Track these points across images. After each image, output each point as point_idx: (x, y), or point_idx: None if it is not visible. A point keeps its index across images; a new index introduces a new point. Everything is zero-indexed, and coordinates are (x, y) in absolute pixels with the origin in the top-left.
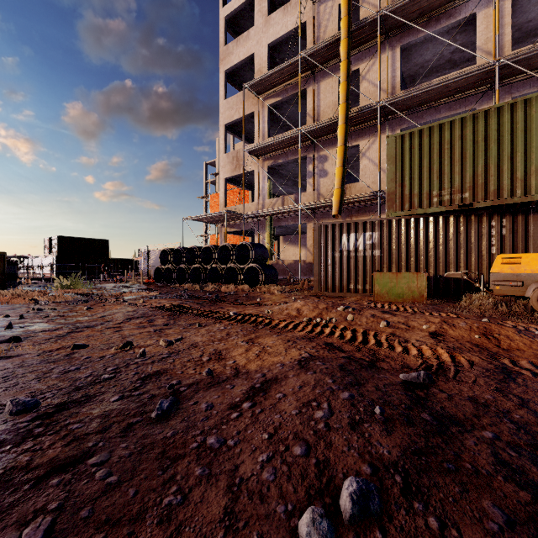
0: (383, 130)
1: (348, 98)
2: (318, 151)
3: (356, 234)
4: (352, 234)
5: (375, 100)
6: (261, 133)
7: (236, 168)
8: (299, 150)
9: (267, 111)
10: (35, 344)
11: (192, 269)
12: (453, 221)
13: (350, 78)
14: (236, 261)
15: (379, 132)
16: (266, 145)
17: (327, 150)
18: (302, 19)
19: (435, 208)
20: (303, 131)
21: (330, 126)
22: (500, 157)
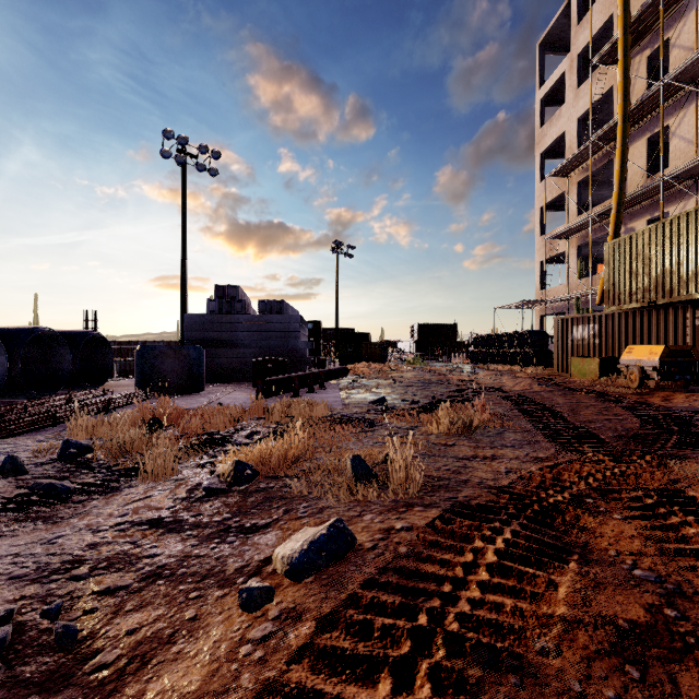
0: (695, 191)
1: (622, 184)
2: (625, 225)
3: (582, 326)
4: (579, 326)
5: (686, 158)
6: (571, 212)
7: (549, 250)
8: (589, 235)
9: (577, 188)
10: (383, 376)
11: (491, 353)
12: (654, 314)
13: (625, 163)
14: (518, 347)
15: (661, 209)
16: (565, 231)
17: (634, 222)
18: (602, 92)
19: (633, 304)
20: (593, 216)
21: (625, 203)
22: (673, 261)
